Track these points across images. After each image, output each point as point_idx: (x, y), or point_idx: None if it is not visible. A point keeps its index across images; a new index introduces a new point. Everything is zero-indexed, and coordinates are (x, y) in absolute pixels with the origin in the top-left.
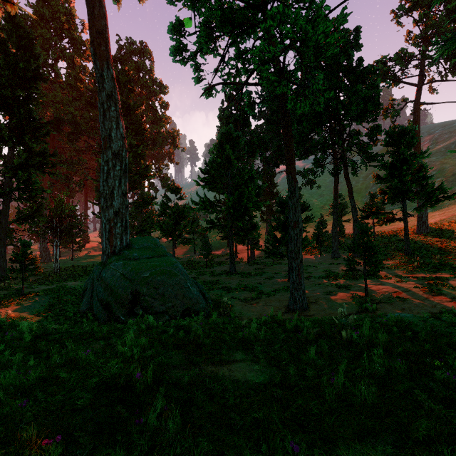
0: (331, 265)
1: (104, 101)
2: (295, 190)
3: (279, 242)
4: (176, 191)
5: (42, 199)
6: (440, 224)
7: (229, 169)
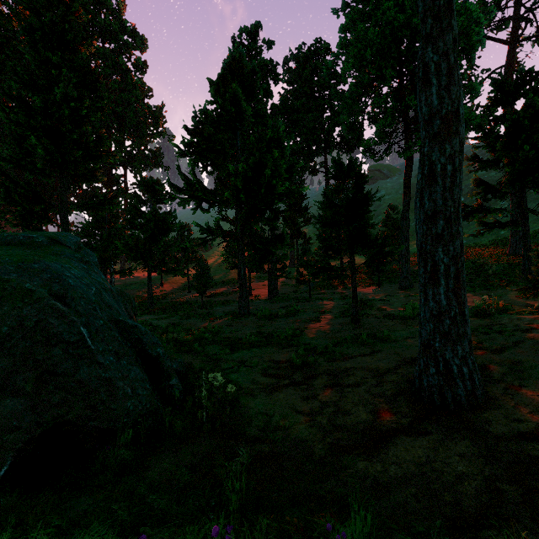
0: (409, 297)
1: None
2: (450, 6)
3: (334, 249)
4: (154, 188)
5: None
6: (537, 243)
7: (238, 130)
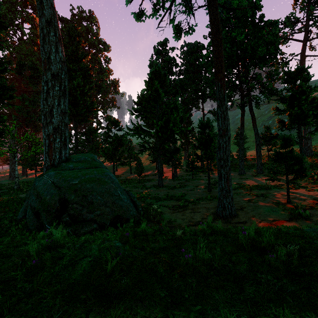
0: (240, 179)
1: (44, 26)
2: (224, 98)
3: (200, 159)
4: (116, 124)
5: (3, 126)
6: None
7: (158, 101)
